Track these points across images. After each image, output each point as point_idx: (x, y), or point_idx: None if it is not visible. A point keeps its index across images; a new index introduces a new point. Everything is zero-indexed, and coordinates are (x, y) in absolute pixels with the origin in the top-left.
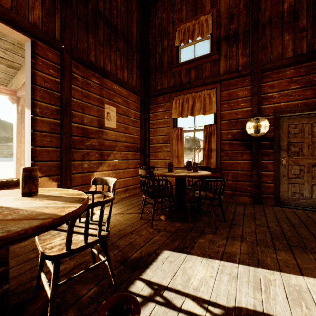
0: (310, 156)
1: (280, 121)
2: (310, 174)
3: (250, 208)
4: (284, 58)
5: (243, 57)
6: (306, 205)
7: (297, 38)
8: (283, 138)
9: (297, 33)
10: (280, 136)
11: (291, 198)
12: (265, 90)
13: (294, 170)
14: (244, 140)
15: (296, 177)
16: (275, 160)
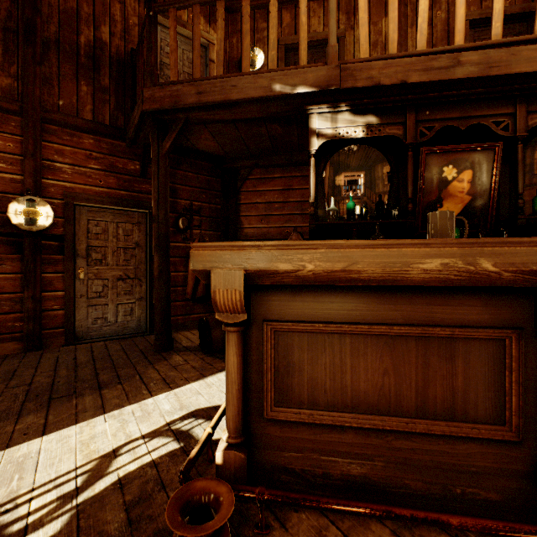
0: (116, 266)
1: (77, 211)
2: (116, 290)
3: (14, 361)
4: (81, 116)
5: (4, 75)
6: (112, 332)
7: (99, 98)
8: (81, 238)
9: (99, 92)
10: (76, 234)
11: (92, 327)
12: (51, 154)
13: (96, 286)
14: (9, 235)
15: (99, 296)
16: (66, 272)
